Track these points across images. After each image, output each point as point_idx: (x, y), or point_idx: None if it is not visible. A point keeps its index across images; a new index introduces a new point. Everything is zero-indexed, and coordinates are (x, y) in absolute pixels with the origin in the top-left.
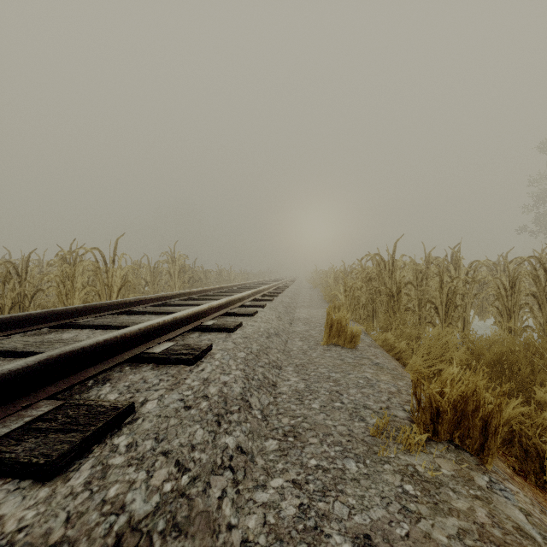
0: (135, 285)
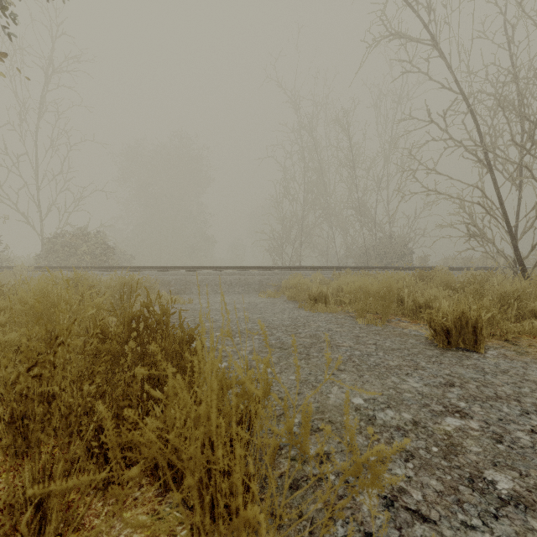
0: None
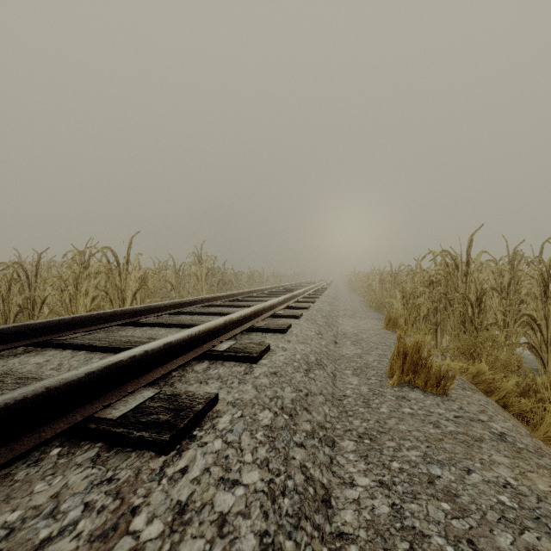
0: (157, 289)
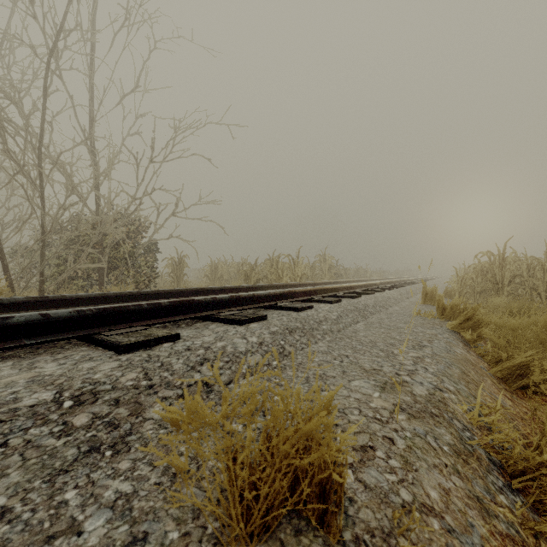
0: (304, 277)
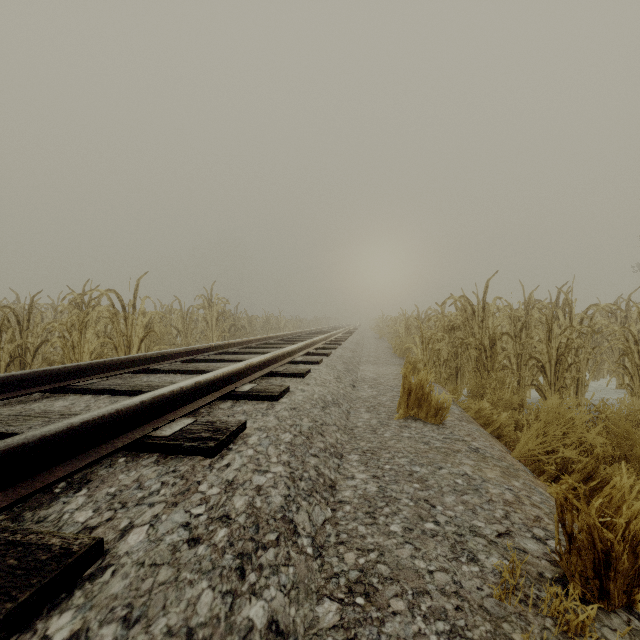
0: (163, 335)
